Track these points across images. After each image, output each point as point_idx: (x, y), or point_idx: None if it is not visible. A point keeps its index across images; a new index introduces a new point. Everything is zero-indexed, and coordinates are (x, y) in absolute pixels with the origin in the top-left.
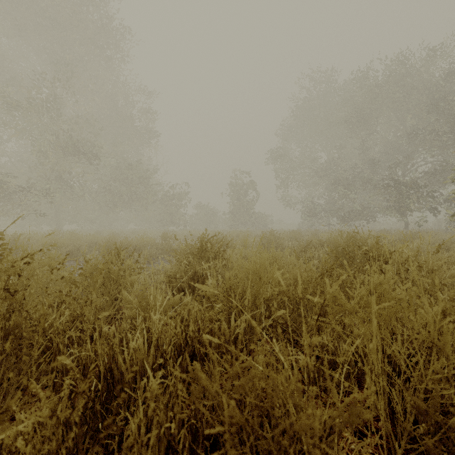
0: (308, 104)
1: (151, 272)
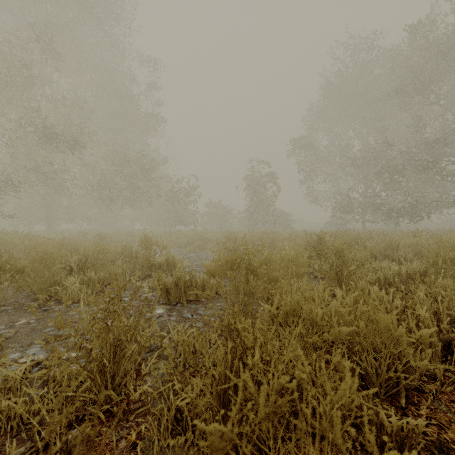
0: (341, 79)
1: None
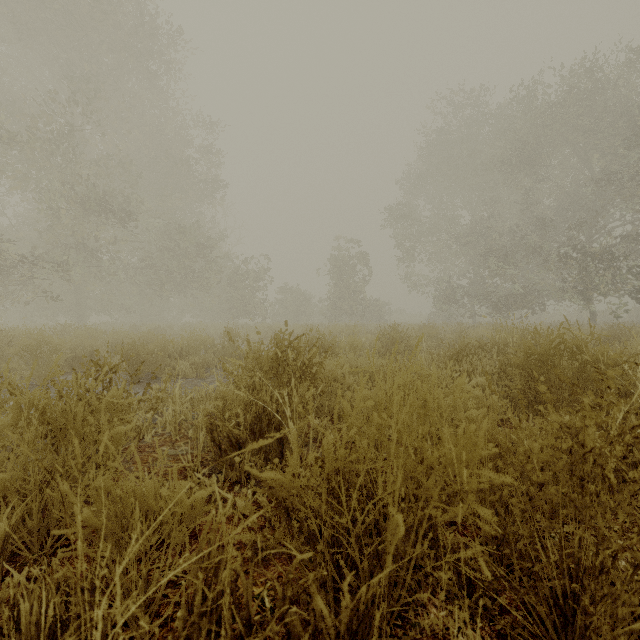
0: (443, 140)
1: (196, 396)
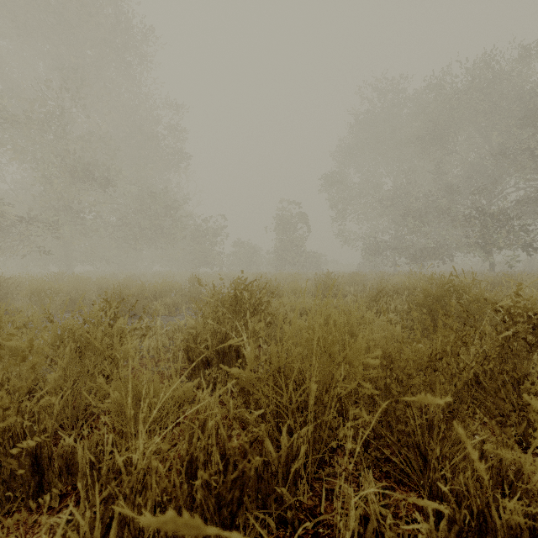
0: (370, 119)
1: (170, 329)
